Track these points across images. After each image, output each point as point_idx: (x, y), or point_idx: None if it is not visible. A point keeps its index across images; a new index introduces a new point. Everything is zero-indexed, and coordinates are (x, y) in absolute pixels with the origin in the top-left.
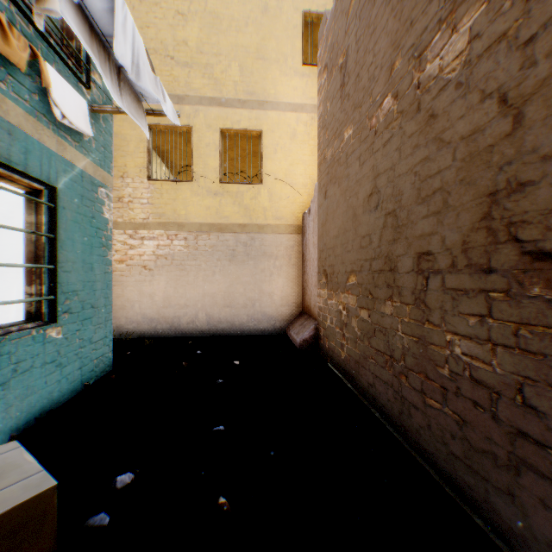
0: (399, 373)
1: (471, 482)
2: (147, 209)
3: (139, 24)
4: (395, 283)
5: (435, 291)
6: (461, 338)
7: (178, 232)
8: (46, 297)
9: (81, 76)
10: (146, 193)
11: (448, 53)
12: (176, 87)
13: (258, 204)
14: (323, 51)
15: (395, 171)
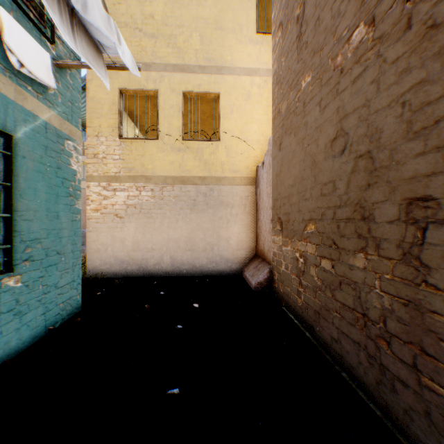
0: (376, 336)
1: None
2: (118, 164)
3: (111, 1)
4: (370, 233)
5: (439, 245)
6: None
7: (145, 184)
8: None
9: (45, 30)
10: (117, 150)
11: None
12: (144, 56)
13: (216, 159)
14: (277, 11)
15: (370, 107)
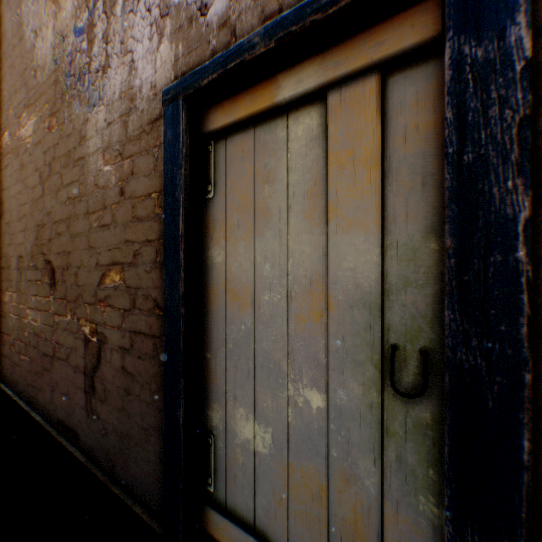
0: (13, 344)
1: (35, 395)
2: None
3: None
4: (11, 277)
5: (25, 282)
6: (32, 310)
7: None
8: None
9: None
10: None
11: (29, 130)
12: None
13: None
14: None
15: (11, 192)
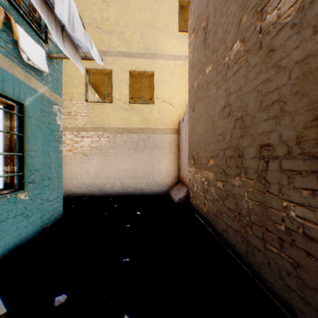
0: (245, 224)
1: (304, 309)
2: (85, 119)
3: (80, 8)
4: (242, 165)
5: (274, 171)
6: (295, 205)
7: (103, 133)
8: (16, 173)
9: (41, 35)
10: (84, 110)
11: (285, 4)
12: (102, 46)
13: (151, 116)
14: (191, 20)
15: (242, 90)
